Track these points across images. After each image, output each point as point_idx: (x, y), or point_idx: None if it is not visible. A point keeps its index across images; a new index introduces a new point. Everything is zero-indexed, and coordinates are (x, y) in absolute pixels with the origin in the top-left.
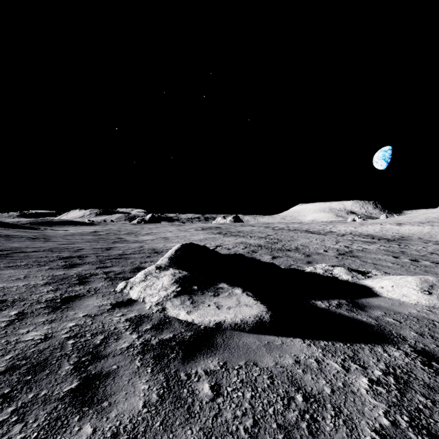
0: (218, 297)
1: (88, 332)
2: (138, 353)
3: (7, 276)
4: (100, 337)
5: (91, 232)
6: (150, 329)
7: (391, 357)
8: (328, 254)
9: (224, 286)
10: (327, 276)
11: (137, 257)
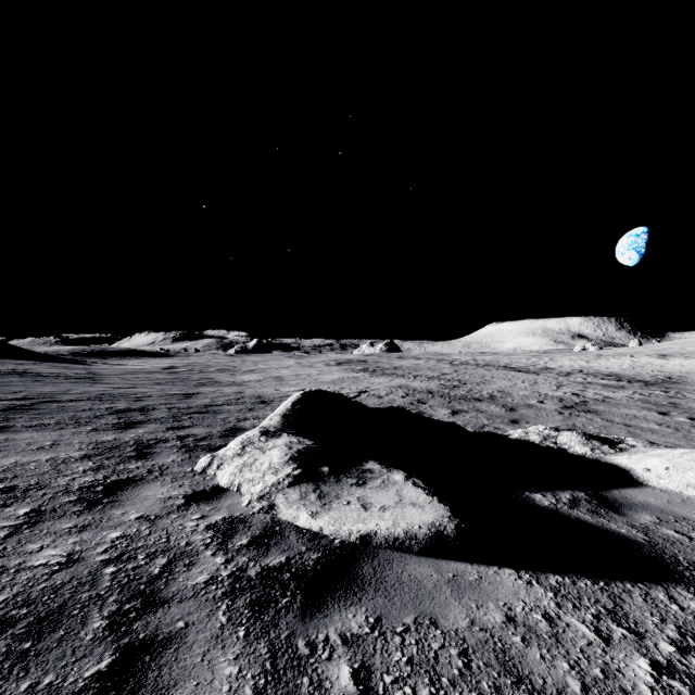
0: (364, 487)
1: (142, 550)
2: (223, 596)
3: (24, 442)
4: (161, 562)
5: (164, 369)
6: (247, 546)
7: (686, 613)
8: (546, 408)
9: (374, 467)
10: (548, 446)
11: (233, 410)
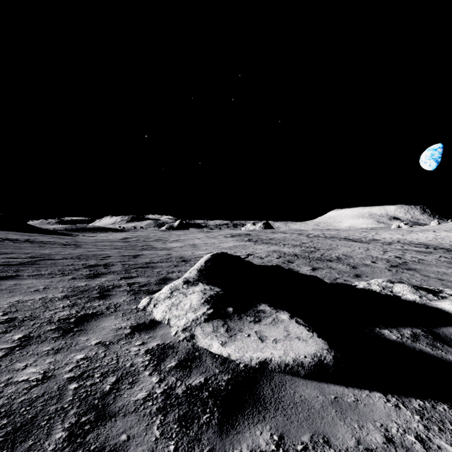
0: (260, 324)
1: (98, 370)
2: (157, 411)
3: (26, 286)
4: (111, 380)
5: (121, 239)
6: (175, 368)
7: None
8: (378, 266)
9: (266, 308)
10: (386, 294)
11: (164, 266)
